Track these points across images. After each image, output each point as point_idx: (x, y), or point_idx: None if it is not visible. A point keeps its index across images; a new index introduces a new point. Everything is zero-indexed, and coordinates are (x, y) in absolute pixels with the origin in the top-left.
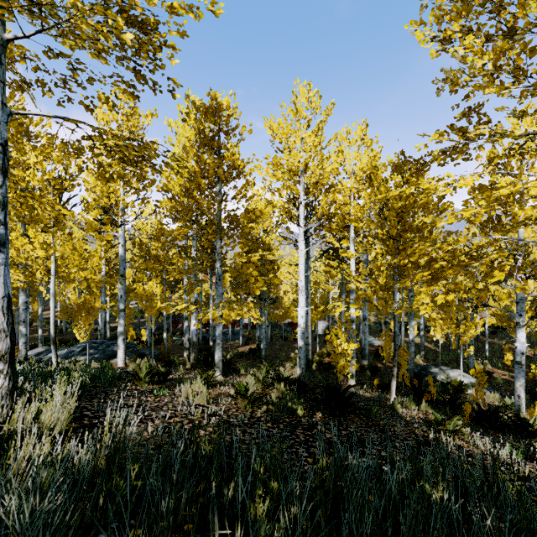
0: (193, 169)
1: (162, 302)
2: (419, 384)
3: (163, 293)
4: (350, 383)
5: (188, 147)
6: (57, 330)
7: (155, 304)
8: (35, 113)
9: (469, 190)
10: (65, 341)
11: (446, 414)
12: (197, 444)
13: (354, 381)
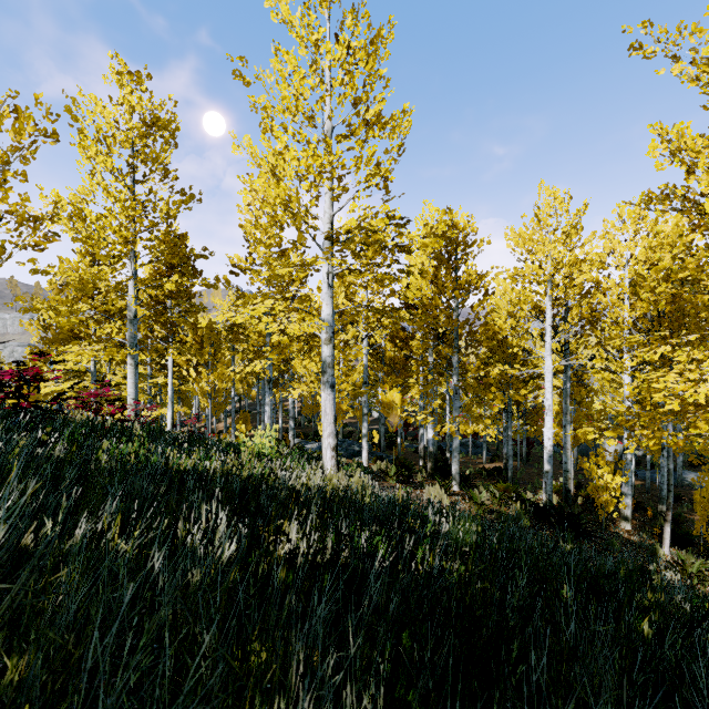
0: (431, 290)
1: (401, 410)
2: None
3: (402, 402)
4: (622, 526)
5: (425, 259)
6: (296, 422)
7: (395, 412)
8: (345, 308)
9: None
10: (306, 435)
11: None
12: (441, 510)
13: (629, 525)
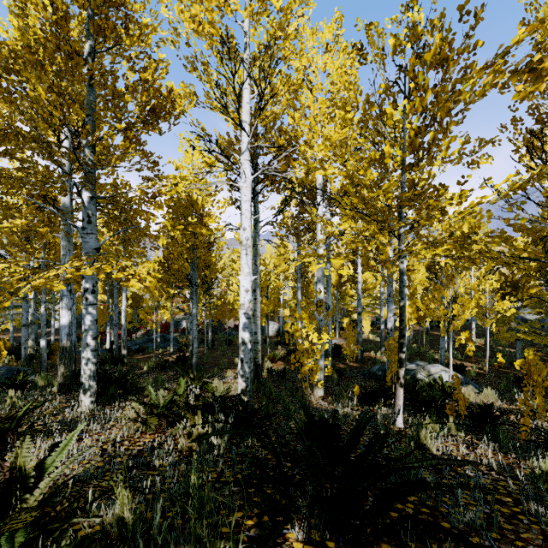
0: None
1: None
2: (414, 388)
3: None
4: (316, 393)
5: None
6: None
7: None
8: None
9: (502, 85)
10: None
11: (497, 441)
12: None
13: (322, 390)
